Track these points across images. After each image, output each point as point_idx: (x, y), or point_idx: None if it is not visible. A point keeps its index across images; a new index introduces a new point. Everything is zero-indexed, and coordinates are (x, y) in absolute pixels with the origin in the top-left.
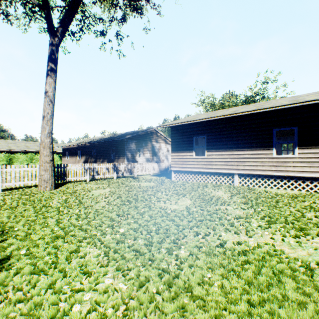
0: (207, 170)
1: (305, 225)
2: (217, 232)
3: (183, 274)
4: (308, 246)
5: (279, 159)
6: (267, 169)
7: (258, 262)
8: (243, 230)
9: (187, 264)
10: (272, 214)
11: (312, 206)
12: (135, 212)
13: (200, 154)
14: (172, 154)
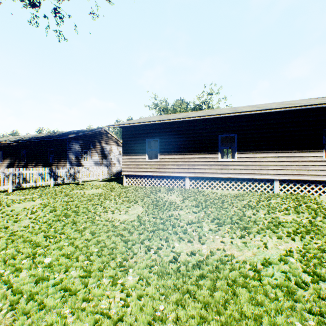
0: (160, 174)
1: (247, 223)
2: (171, 242)
3: (129, 314)
4: (252, 245)
5: (223, 163)
6: (214, 171)
7: (213, 274)
8: (196, 236)
9: (135, 297)
10: (220, 215)
11: (249, 204)
12: (73, 230)
13: (153, 158)
14: (123, 157)
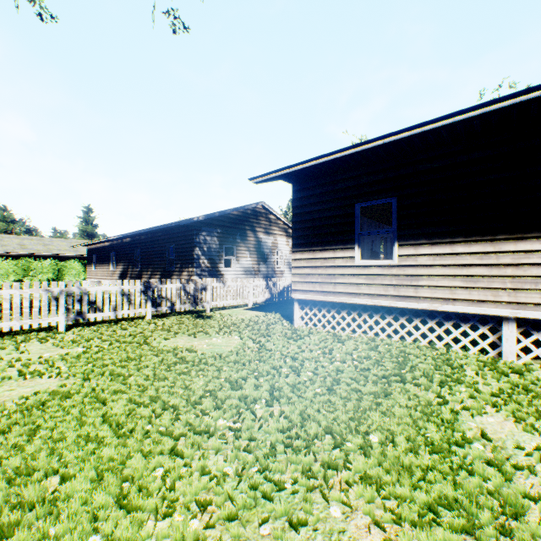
0: (401, 304)
1: None
2: None
3: None
4: None
5: None
6: None
7: None
8: None
9: None
10: None
11: None
12: None
13: (365, 258)
14: (294, 256)
